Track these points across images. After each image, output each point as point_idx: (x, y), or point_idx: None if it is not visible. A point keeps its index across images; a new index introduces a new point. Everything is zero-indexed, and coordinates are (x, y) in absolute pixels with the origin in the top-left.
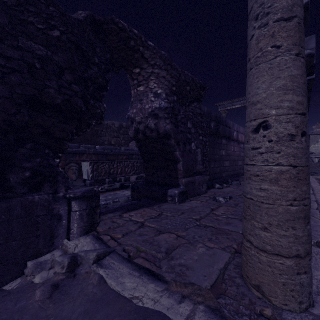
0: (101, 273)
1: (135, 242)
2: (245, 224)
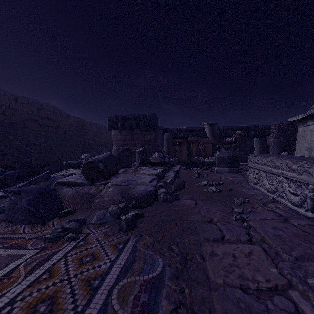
0: None
1: None
2: None
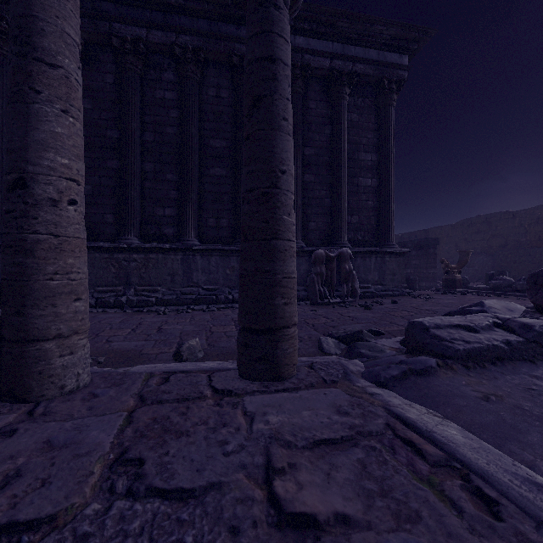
0: (537, 475)
1: (454, 528)
2: (291, 309)
